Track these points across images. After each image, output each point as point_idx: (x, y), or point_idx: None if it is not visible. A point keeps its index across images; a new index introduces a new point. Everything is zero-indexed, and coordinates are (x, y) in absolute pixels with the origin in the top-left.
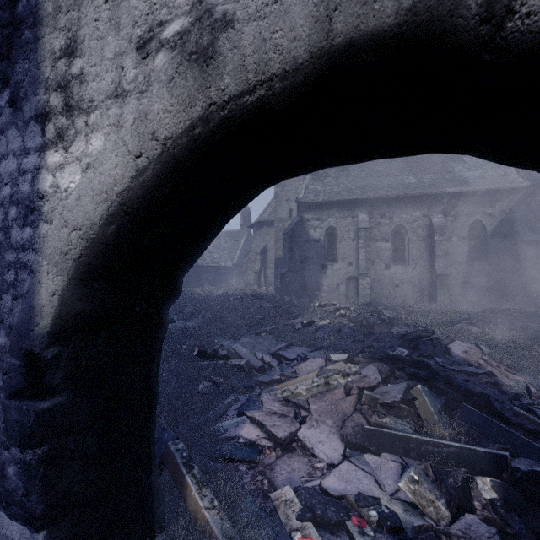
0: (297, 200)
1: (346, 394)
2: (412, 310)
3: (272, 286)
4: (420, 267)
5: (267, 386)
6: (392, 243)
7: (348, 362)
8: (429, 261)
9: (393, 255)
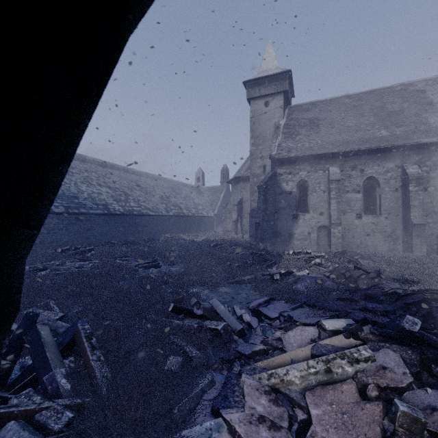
0: (271, 156)
1: (359, 393)
2: (390, 261)
3: (247, 233)
4: (393, 217)
5: (249, 361)
6: (363, 194)
7: (350, 337)
8: (402, 211)
9: (364, 205)
